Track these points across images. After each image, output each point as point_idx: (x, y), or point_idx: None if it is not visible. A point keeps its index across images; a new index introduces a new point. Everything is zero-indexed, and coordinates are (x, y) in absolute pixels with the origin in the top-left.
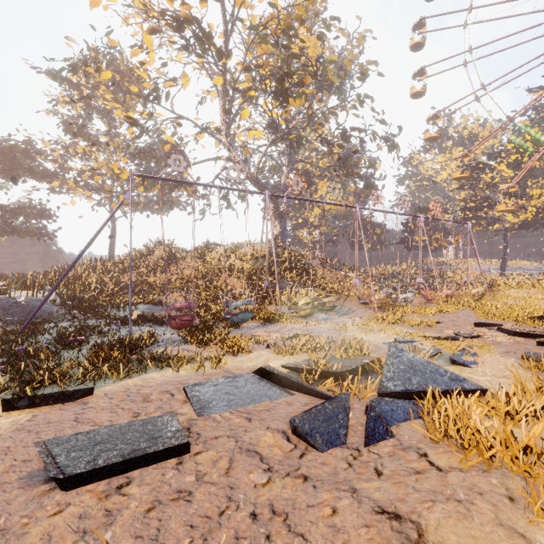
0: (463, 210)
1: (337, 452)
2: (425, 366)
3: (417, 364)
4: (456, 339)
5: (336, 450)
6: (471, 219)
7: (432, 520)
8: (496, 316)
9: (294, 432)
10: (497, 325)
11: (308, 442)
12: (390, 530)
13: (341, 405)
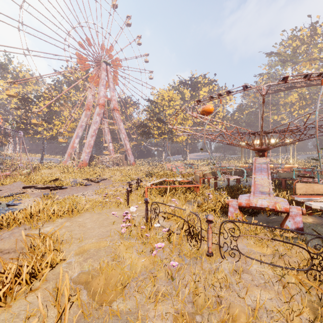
0: (19, 123)
1: None
2: None
3: None
4: (11, 196)
5: None
6: (24, 129)
7: None
8: (35, 182)
9: None
10: (35, 186)
11: None
12: None
13: None
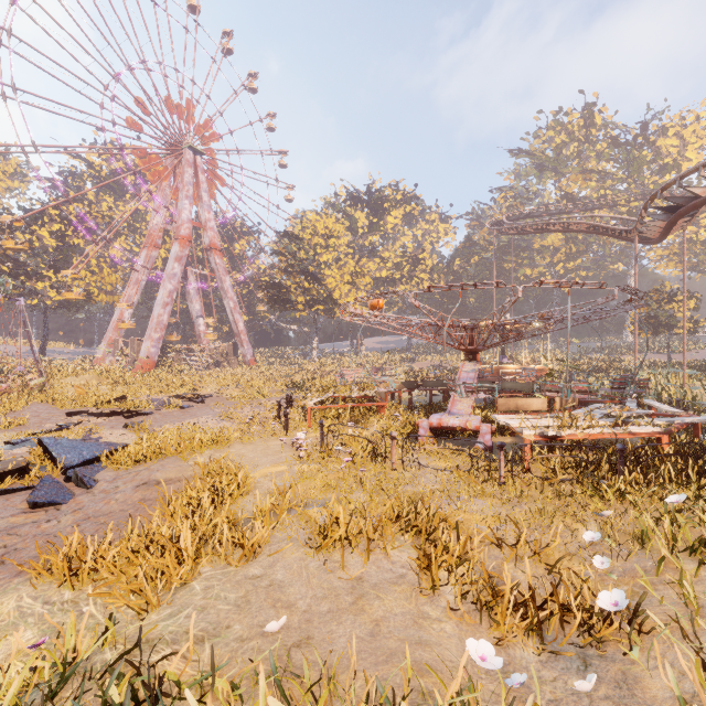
0: None
1: (79, 499)
2: (85, 444)
3: (78, 444)
4: (67, 428)
5: (77, 499)
6: None
7: (158, 477)
8: (79, 404)
9: (35, 507)
10: (86, 411)
11: (55, 504)
12: (147, 487)
13: (53, 481)
